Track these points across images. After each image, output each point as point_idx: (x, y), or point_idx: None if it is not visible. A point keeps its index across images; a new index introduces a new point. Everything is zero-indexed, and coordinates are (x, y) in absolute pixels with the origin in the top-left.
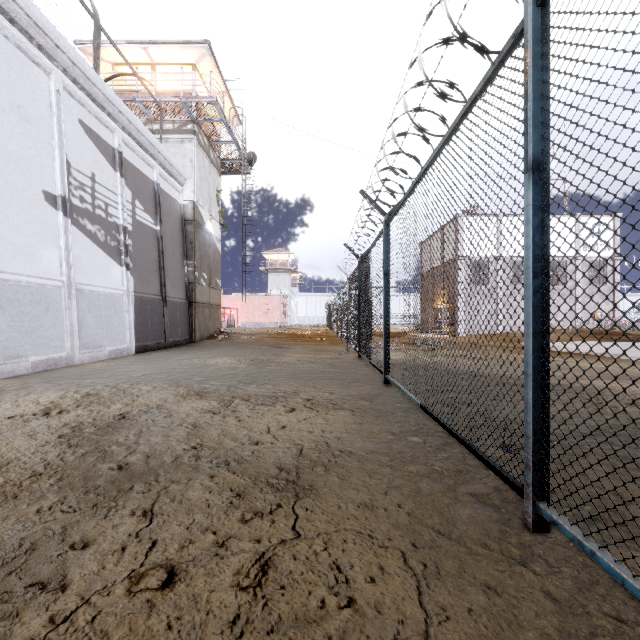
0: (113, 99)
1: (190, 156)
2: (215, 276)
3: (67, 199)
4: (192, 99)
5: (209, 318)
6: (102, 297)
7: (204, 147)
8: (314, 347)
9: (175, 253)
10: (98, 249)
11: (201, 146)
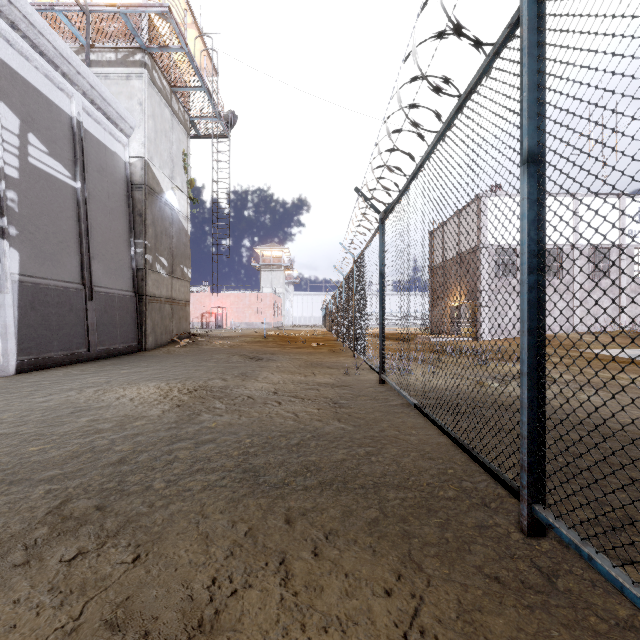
0: None
1: (139, 97)
2: (181, 263)
3: None
4: (135, 8)
5: (171, 317)
6: None
7: (162, 91)
8: (307, 358)
9: (113, 226)
10: None
11: (157, 88)
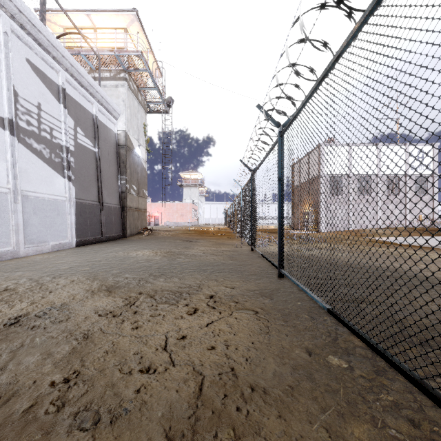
0: (57, 45)
1: (122, 97)
2: (142, 188)
3: (14, 121)
4: (123, 53)
5: (138, 219)
6: (46, 202)
7: (134, 91)
8: (216, 241)
9: (111, 170)
10: (43, 164)
11: (131, 90)
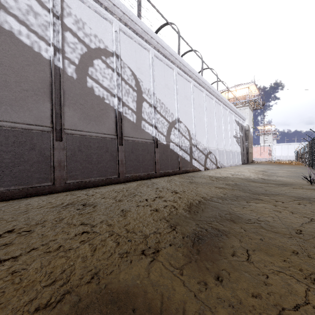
0: (238, 112)
1: (247, 112)
2: (251, 144)
3: (235, 135)
4: (250, 99)
5: (250, 157)
6: (238, 153)
7: (250, 107)
8: (292, 165)
9: (244, 140)
10: (237, 143)
11: (249, 108)
